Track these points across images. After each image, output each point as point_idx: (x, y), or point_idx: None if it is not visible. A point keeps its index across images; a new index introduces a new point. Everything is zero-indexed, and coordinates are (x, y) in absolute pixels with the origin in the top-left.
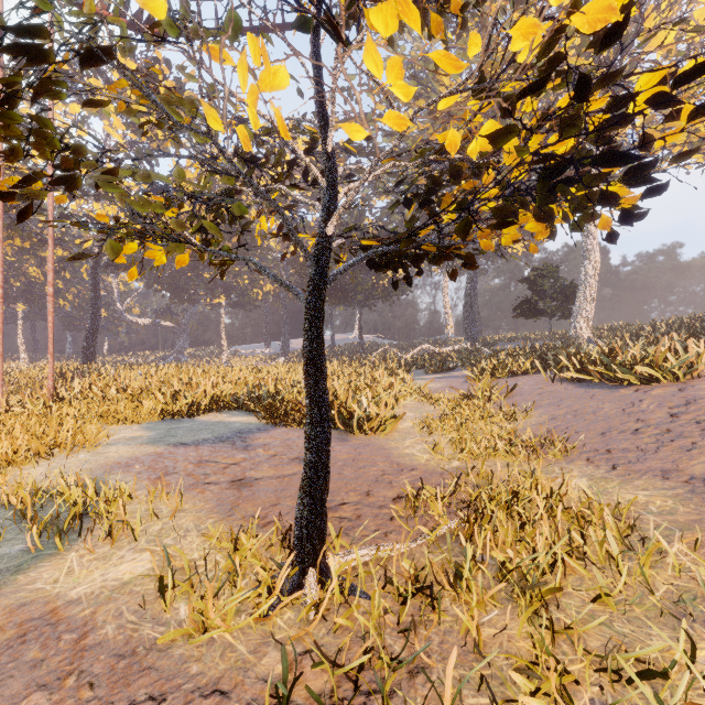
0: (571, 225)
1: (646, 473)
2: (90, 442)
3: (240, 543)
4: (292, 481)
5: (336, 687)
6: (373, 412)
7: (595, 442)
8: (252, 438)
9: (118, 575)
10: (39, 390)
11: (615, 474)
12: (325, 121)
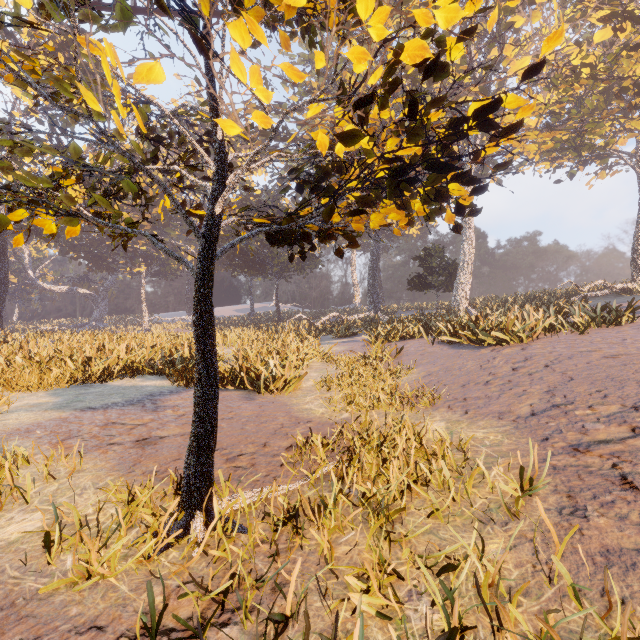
0: (426, 215)
1: (488, 415)
2: None
3: (136, 496)
4: None
5: (206, 609)
6: (279, 373)
7: (457, 392)
8: (163, 401)
9: (4, 536)
10: None
11: (466, 417)
12: (216, 112)
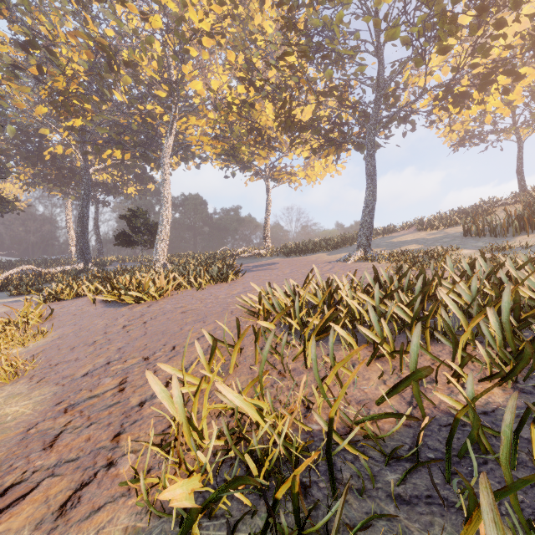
0: None
1: (52, 381)
2: None
3: None
4: None
5: None
6: None
7: (59, 357)
8: None
9: None
10: None
11: (32, 387)
12: None
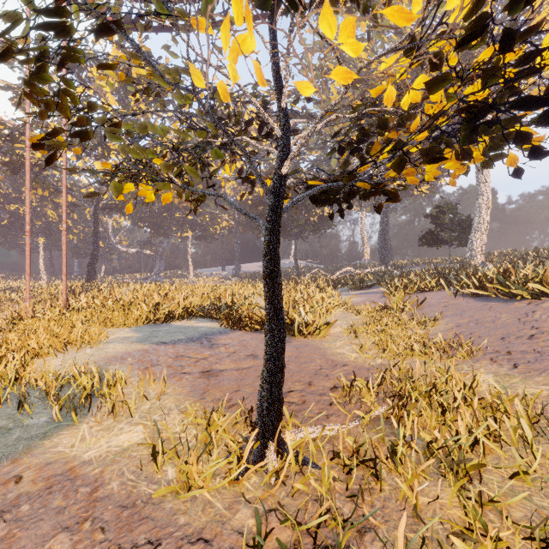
0: (482, 163)
1: (544, 371)
2: (94, 340)
3: (212, 420)
4: (249, 373)
5: (298, 541)
6: (310, 320)
7: (496, 345)
8: (216, 339)
9: (119, 443)
10: (55, 301)
11: (517, 371)
12: (280, 83)
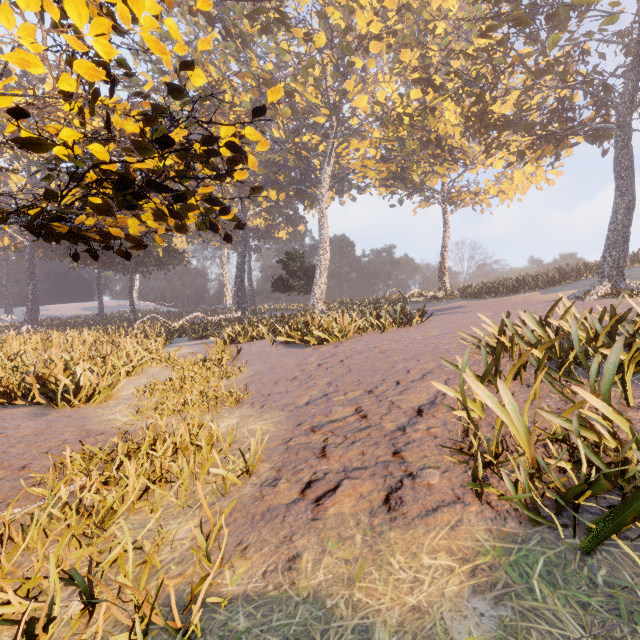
0: (199, 225)
1: (276, 408)
2: None
3: None
4: None
5: None
6: (87, 382)
7: (267, 389)
8: None
9: None
10: None
11: (259, 411)
12: None
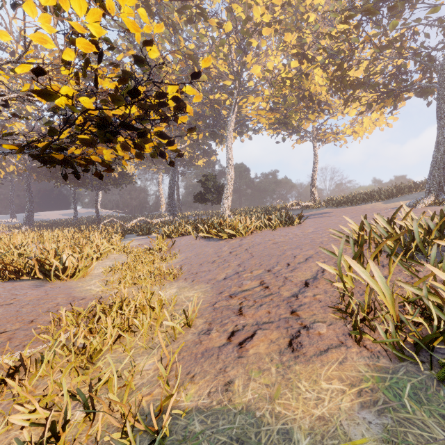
0: (152, 154)
1: (203, 281)
2: None
3: None
4: None
5: None
6: (71, 264)
7: (195, 269)
8: None
9: None
10: None
11: (191, 284)
12: None
